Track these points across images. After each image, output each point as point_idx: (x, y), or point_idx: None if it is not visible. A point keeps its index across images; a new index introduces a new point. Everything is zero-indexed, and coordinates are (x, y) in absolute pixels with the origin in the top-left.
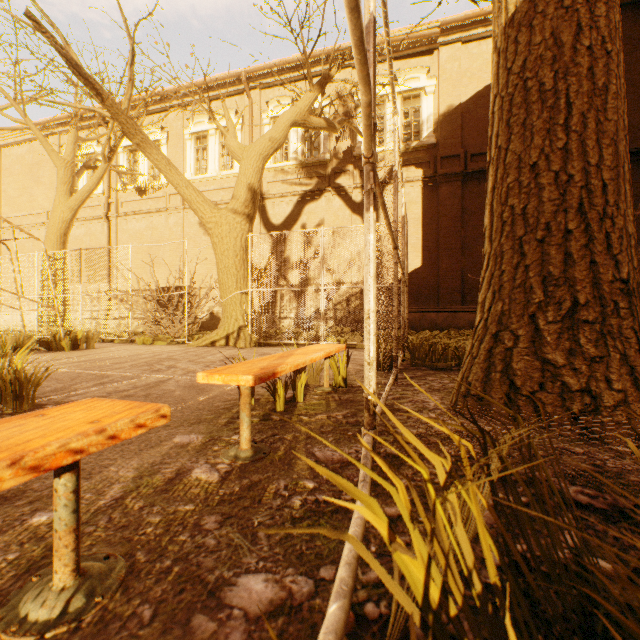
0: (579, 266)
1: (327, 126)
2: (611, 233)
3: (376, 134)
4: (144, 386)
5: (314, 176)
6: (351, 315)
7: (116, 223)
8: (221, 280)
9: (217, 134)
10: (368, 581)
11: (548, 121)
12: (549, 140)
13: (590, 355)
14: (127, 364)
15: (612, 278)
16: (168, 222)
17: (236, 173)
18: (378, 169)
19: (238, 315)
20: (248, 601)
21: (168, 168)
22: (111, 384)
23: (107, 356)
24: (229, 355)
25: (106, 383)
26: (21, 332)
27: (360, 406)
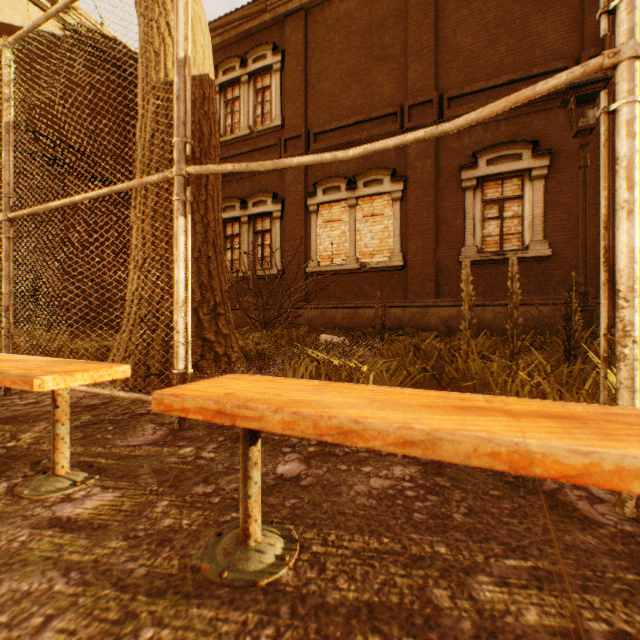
0: (216, 280)
1: None
2: (223, 263)
3: None
4: None
5: None
6: None
7: None
8: None
9: None
10: (298, 441)
11: (198, 179)
12: (199, 193)
13: (225, 334)
14: None
15: (225, 289)
16: None
17: None
18: None
19: None
20: (298, 469)
21: None
22: None
23: None
24: None
25: None
26: None
27: (43, 416)
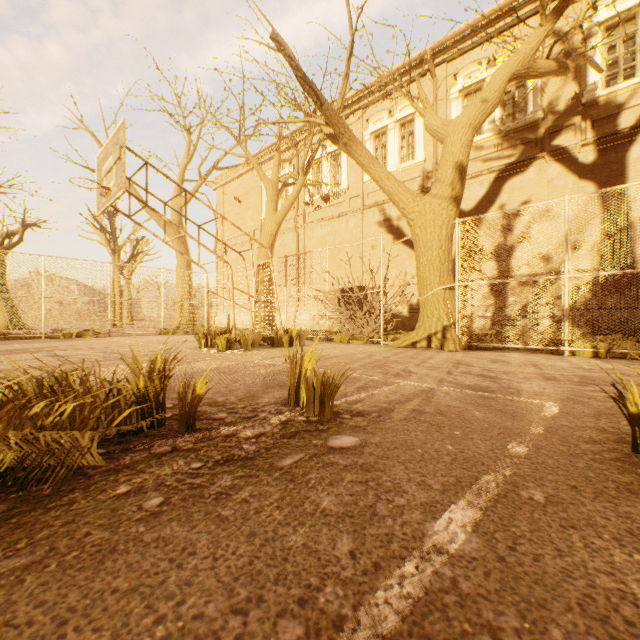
0: None
1: (557, 68)
2: None
3: (620, 64)
4: (416, 397)
5: (518, 144)
6: (577, 313)
7: (303, 233)
8: (421, 275)
9: (396, 127)
10: None
11: None
12: None
13: None
14: (355, 365)
15: None
16: (348, 225)
17: (417, 162)
18: (624, 111)
19: (440, 313)
20: None
21: (370, 162)
22: (373, 390)
23: (325, 354)
24: (451, 360)
25: (366, 388)
26: (252, 329)
27: None
